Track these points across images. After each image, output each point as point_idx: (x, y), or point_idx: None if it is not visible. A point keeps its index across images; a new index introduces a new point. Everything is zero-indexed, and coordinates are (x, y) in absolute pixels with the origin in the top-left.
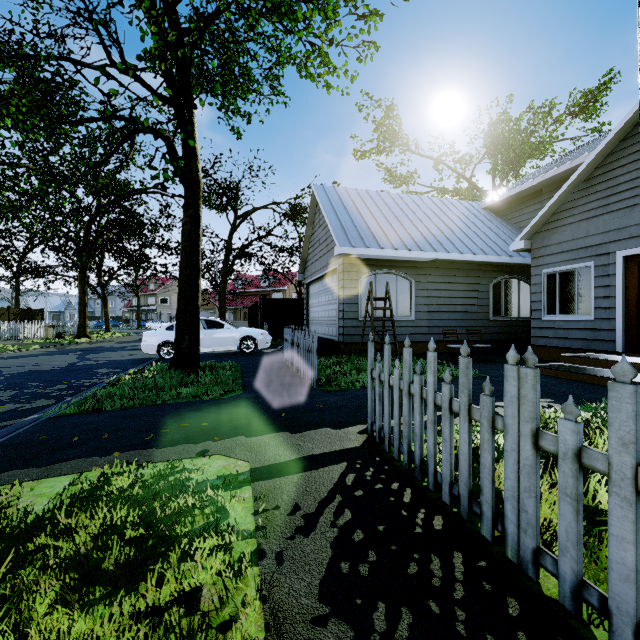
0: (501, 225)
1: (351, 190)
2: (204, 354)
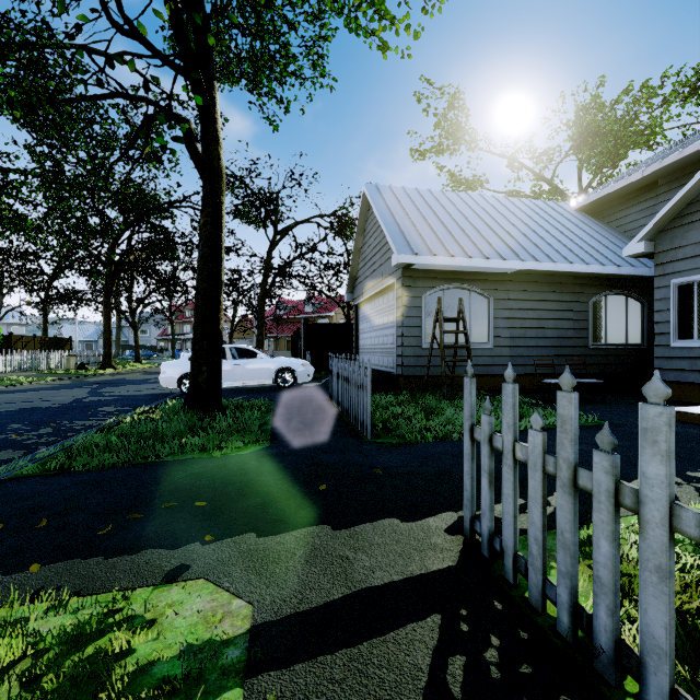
0: (600, 229)
1: (410, 190)
2: (234, 389)
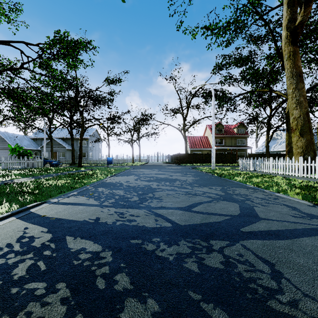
0: (34, 142)
1: (5, 132)
2: None
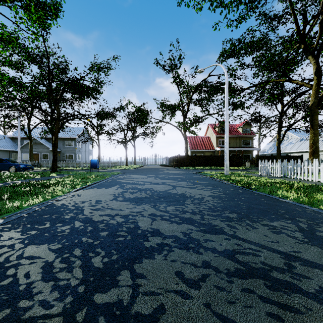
0: (13, 142)
1: None
2: None
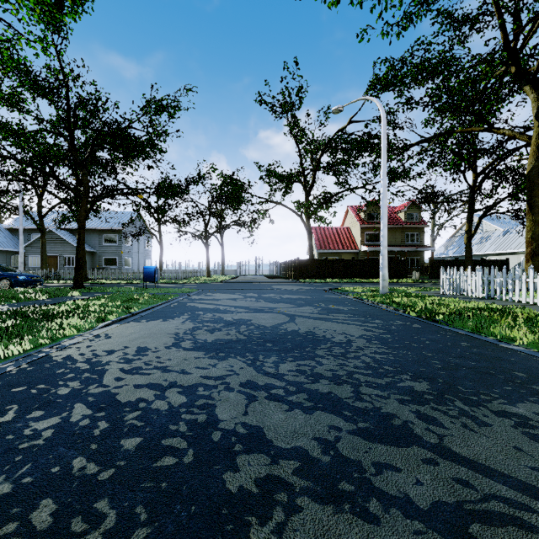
0: (13, 236)
1: None
2: None
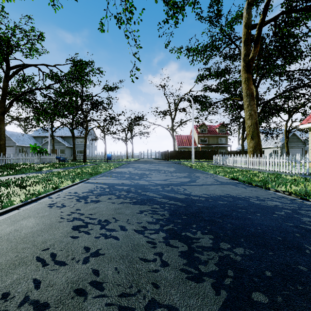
0: (35, 140)
1: (9, 131)
2: None
